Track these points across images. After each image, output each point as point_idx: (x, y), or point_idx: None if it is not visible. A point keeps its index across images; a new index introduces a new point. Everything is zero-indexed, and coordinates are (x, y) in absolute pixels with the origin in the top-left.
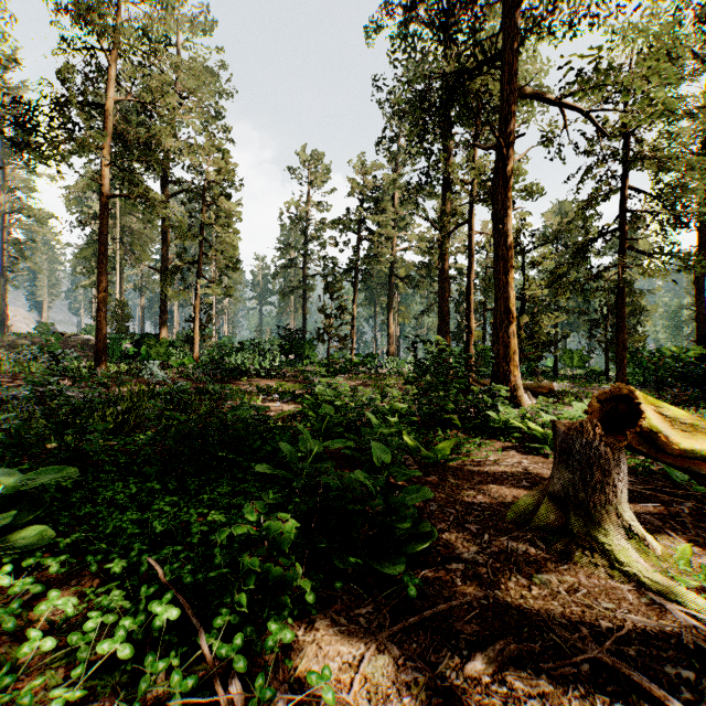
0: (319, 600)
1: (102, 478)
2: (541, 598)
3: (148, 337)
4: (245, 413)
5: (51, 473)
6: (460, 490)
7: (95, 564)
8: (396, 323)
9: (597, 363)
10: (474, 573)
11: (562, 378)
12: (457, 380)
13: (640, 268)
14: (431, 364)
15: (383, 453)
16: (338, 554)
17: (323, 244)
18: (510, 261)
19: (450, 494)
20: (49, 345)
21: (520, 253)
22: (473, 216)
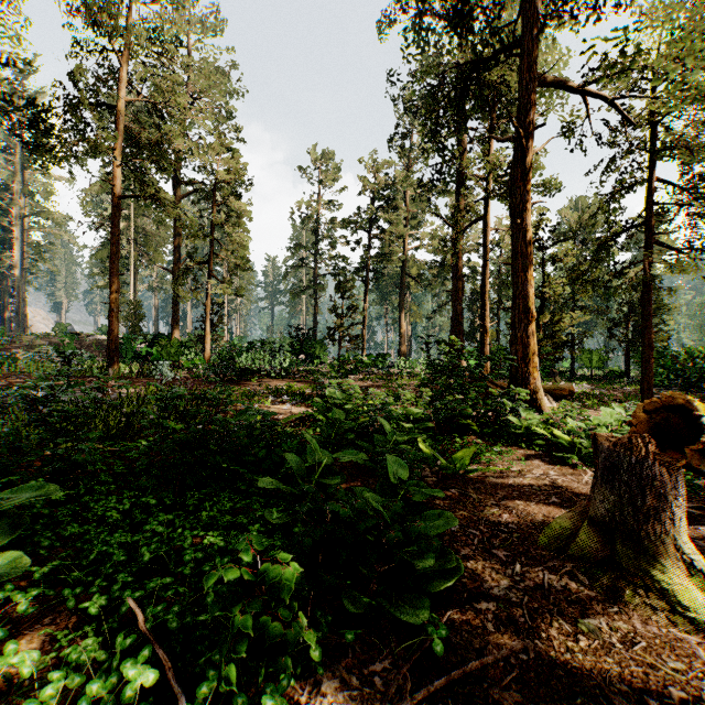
0: (326, 650)
1: (95, 490)
2: (591, 652)
3: (160, 337)
4: (251, 418)
5: (29, 492)
6: (483, 507)
7: (73, 599)
8: (408, 323)
9: (616, 363)
10: (508, 615)
11: (580, 379)
12: (475, 383)
13: (669, 264)
14: (446, 365)
15: (399, 468)
16: (348, 591)
17: (334, 243)
18: (529, 258)
19: (473, 512)
20: (64, 345)
21: (538, 249)
22: (488, 212)
